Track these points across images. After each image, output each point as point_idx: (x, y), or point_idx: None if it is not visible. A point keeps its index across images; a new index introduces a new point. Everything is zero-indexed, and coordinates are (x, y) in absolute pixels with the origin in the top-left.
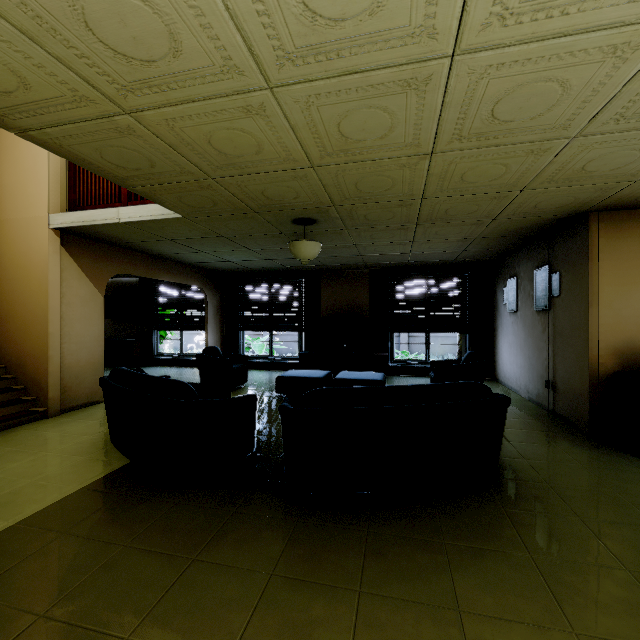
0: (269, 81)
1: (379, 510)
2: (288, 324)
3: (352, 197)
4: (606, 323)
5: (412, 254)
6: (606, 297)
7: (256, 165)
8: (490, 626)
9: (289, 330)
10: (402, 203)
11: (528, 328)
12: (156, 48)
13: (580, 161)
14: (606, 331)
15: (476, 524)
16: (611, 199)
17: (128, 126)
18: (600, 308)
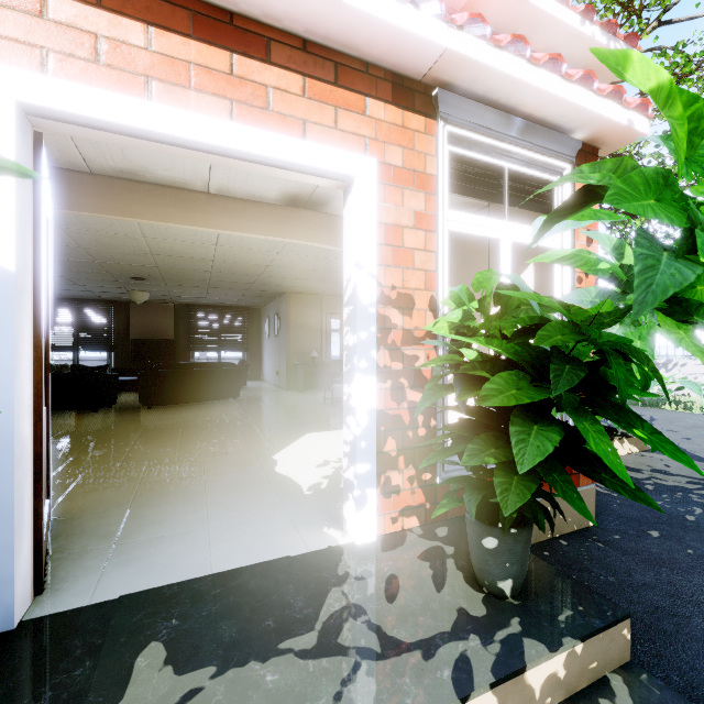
0: (152, 253)
1: (190, 407)
2: (96, 345)
3: (173, 275)
4: (293, 341)
5: (207, 298)
6: (293, 330)
7: (128, 262)
8: (222, 412)
9: (98, 350)
10: (200, 280)
11: (273, 346)
12: (116, 245)
13: (267, 280)
14: (293, 345)
15: (226, 405)
16: (290, 290)
17: (75, 248)
18: (290, 335)
